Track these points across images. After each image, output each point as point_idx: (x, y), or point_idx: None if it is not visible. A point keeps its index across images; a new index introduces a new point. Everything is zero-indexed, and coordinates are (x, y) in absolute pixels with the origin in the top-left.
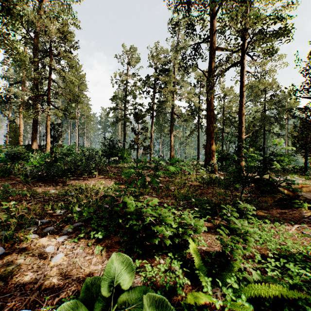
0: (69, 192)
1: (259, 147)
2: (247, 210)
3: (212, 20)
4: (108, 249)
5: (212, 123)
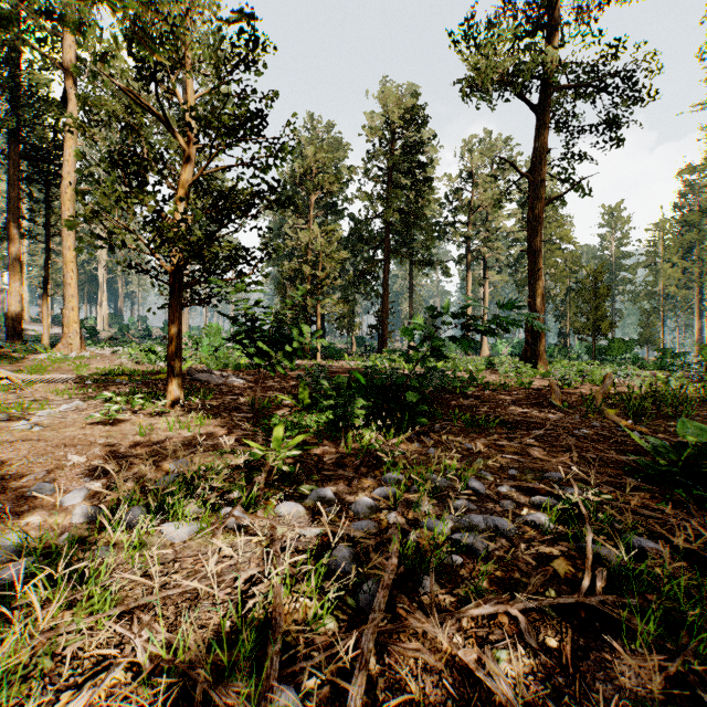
0: None
1: None
2: None
3: None
4: None
5: None
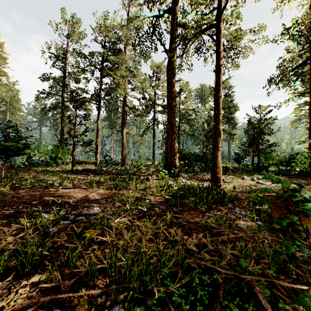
0: None
1: None
2: None
3: None
4: None
5: (173, 114)
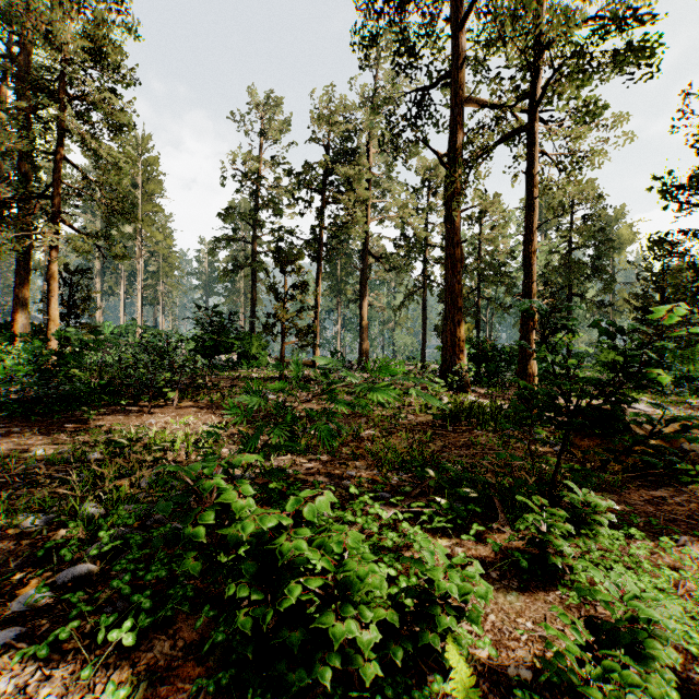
0: (89, 450)
1: (607, 328)
2: (589, 508)
3: (459, 34)
4: (153, 687)
5: (458, 275)
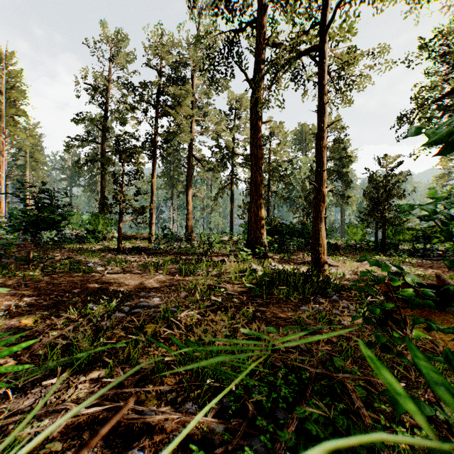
0: None
1: None
2: None
3: None
4: None
5: (259, 170)
